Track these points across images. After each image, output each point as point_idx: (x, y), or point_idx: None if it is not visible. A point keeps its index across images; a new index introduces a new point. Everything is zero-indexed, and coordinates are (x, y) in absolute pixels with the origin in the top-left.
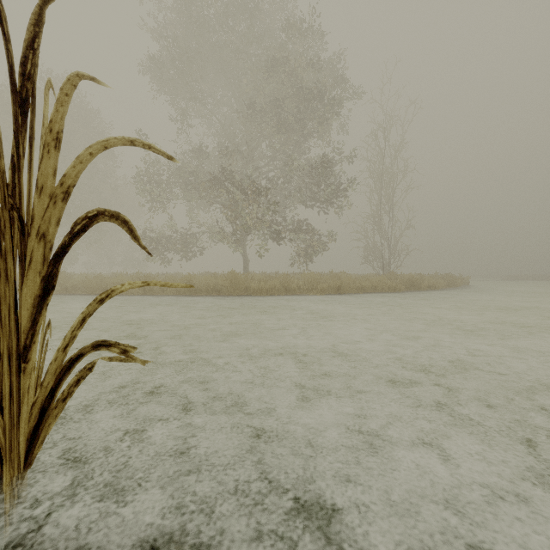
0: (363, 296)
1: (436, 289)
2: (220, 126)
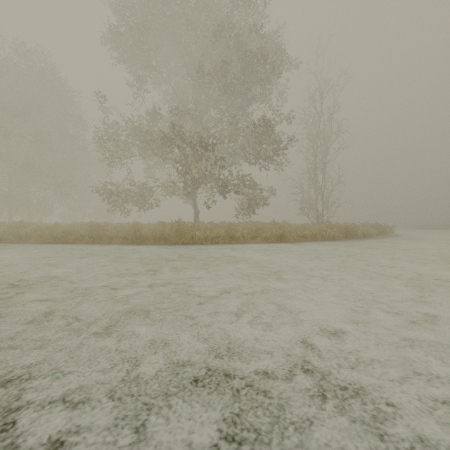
0: (305, 244)
1: (369, 237)
2: (174, 94)
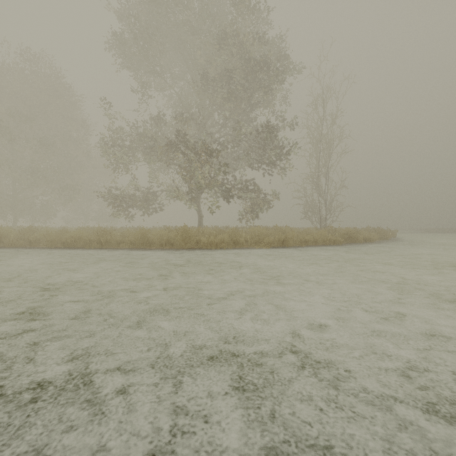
0: (306, 249)
1: (371, 241)
2: (178, 98)
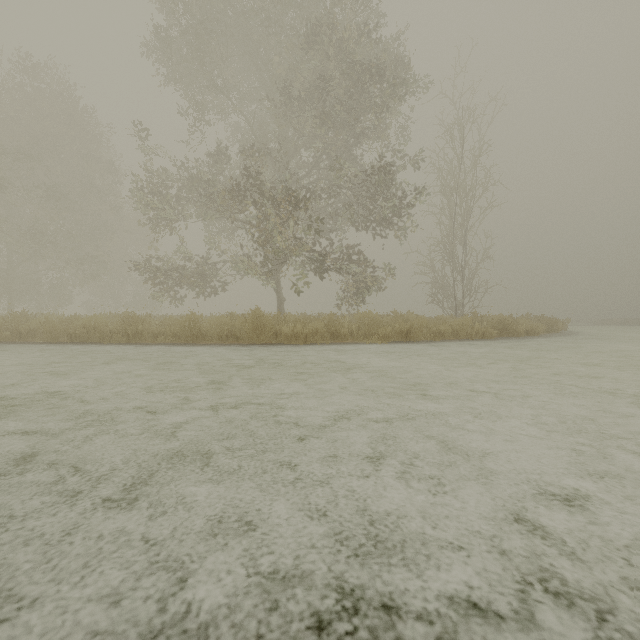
0: (444, 344)
1: (535, 335)
2: (248, 128)
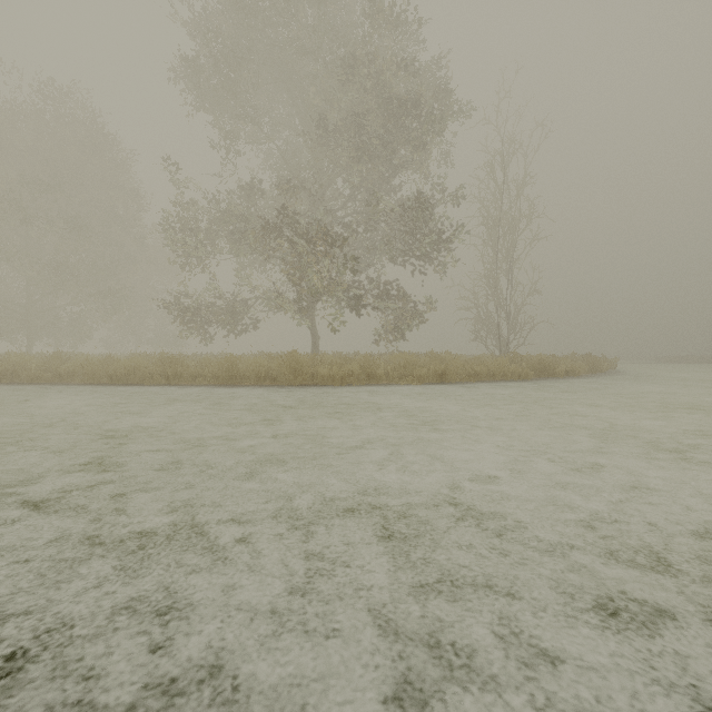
0: (477, 386)
1: (575, 375)
2: (280, 156)
